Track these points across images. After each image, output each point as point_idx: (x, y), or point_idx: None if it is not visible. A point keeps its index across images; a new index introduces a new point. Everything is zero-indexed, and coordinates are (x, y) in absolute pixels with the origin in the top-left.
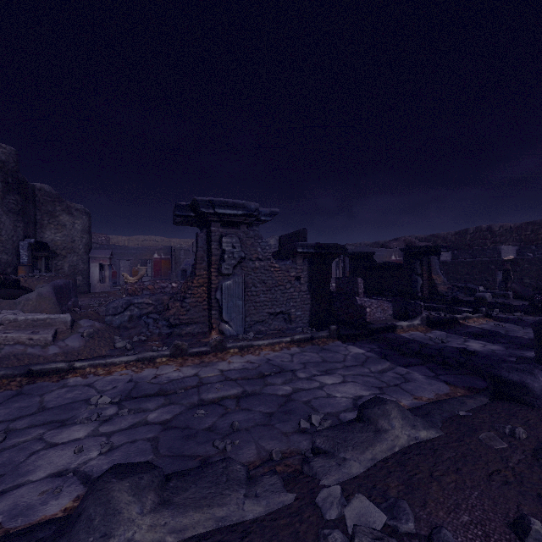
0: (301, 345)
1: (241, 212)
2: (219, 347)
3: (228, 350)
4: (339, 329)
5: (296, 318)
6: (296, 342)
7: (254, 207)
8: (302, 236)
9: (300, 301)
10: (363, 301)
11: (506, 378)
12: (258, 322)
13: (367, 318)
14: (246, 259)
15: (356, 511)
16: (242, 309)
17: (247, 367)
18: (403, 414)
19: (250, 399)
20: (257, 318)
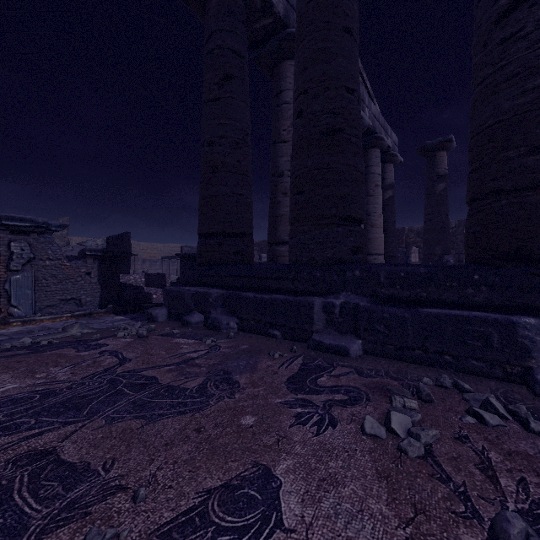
0: (79, 318)
1: (30, 225)
2: (3, 322)
3: (11, 323)
4: (115, 306)
5: (87, 302)
6: (77, 316)
7: (42, 221)
8: (126, 239)
9: (90, 290)
10: (150, 290)
11: (149, 312)
12: (50, 306)
13: (154, 301)
14: (37, 259)
15: (22, 341)
16: (32, 296)
17: (23, 330)
18: (81, 326)
19: (12, 339)
20: (48, 303)
